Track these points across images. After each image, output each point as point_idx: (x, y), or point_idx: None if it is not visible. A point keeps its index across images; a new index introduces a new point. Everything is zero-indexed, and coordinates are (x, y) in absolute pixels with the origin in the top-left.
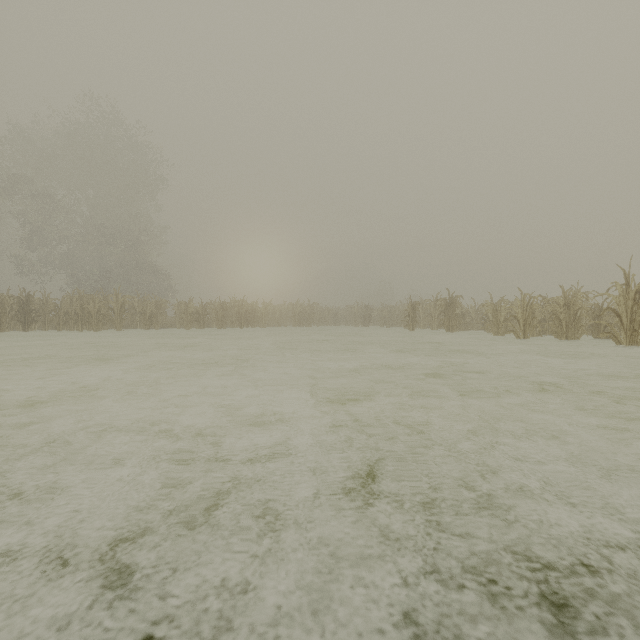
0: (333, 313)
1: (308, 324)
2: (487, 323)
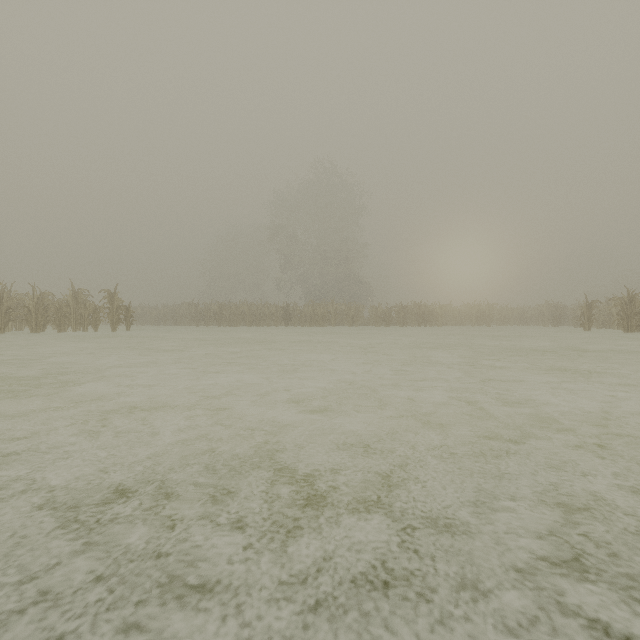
0: (519, 313)
1: (486, 324)
2: None
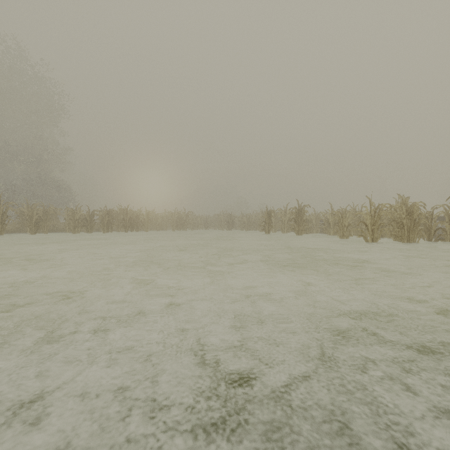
0: (204, 219)
1: (184, 228)
2: (326, 227)
